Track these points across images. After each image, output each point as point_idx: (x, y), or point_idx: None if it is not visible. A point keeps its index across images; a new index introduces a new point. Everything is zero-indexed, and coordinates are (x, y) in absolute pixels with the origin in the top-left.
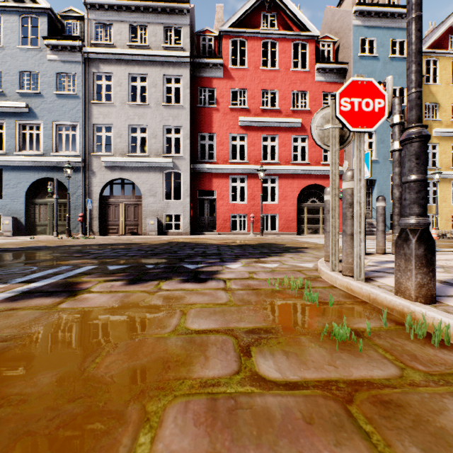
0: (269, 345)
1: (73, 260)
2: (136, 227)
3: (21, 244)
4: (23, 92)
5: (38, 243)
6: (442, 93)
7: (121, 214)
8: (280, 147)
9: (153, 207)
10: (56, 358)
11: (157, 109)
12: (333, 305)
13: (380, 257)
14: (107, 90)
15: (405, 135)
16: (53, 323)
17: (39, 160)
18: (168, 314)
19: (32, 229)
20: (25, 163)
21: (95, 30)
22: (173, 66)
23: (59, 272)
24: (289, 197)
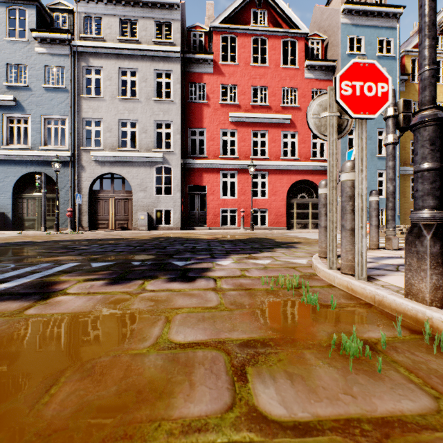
0: (268, 363)
1: (56, 257)
2: (127, 222)
3: (6, 239)
4: (10, 85)
5: (24, 238)
6: None
7: (111, 208)
8: (270, 143)
9: (144, 202)
10: (1, 388)
11: (147, 104)
12: (335, 308)
13: (374, 252)
14: (97, 84)
15: (418, 118)
16: (12, 335)
17: (27, 154)
18: (149, 322)
19: (19, 224)
20: (13, 157)
21: (84, 24)
22: (163, 61)
23: (37, 270)
24: (278, 193)
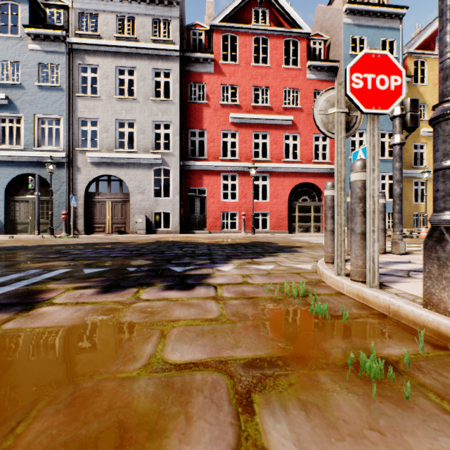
0: (277, 389)
1: (47, 262)
2: (124, 225)
3: None
4: (2, 83)
5: (16, 242)
6: (429, 93)
7: (108, 212)
8: (272, 145)
9: (142, 205)
10: None
11: (145, 103)
12: (347, 319)
13: (381, 257)
14: (94, 83)
15: (439, 111)
16: None
17: (19, 155)
18: (142, 337)
19: (12, 228)
20: (5, 157)
21: (80, 20)
22: (162, 60)
23: (24, 277)
24: (280, 195)
